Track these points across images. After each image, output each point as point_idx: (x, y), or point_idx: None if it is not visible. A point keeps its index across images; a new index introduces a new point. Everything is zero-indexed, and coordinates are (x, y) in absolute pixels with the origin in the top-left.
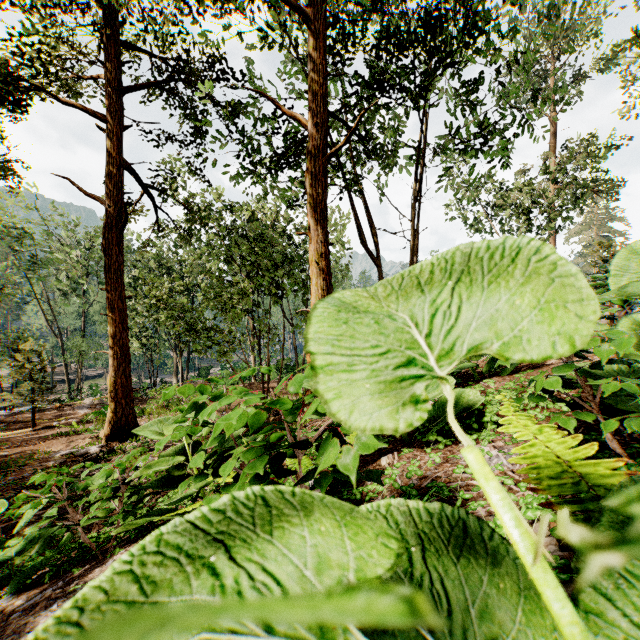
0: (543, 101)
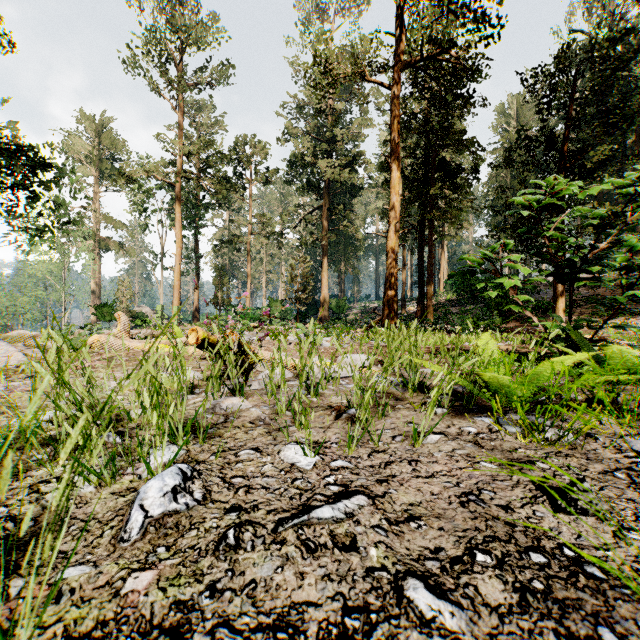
0: (74, 224)
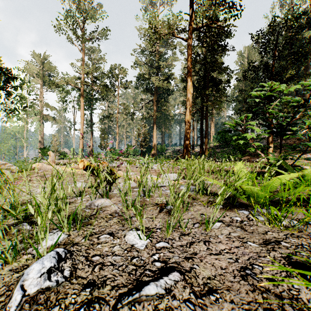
0: (29, 107)
